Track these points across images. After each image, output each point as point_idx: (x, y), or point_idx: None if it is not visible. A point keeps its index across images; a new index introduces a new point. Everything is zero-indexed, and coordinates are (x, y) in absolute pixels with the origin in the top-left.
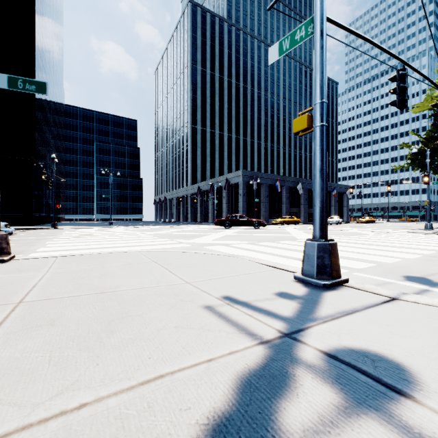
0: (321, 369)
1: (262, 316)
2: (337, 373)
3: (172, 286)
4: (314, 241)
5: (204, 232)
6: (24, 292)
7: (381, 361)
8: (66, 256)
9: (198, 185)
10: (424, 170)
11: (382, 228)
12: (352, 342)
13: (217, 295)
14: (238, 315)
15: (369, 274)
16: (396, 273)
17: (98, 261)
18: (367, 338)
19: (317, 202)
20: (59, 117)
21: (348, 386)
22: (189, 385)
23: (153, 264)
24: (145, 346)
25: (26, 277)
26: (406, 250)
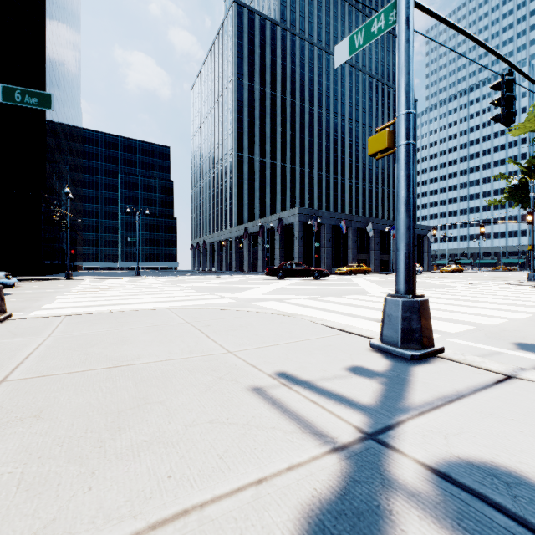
0: (432, 501)
1: (332, 404)
2: (458, 508)
3: (210, 357)
4: (398, 298)
5: (252, 284)
6: (12, 366)
7: (521, 486)
8: (76, 316)
9: (244, 225)
10: (526, 206)
11: (474, 279)
12: (468, 449)
13: (269, 370)
14: (299, 403)
15: (468, 341)
16: (504, 339)
17: (117, 322)
18: (488, 442)
19: (402, 246)
20: (76, 143)
21: (480, 534)
22: (228, 531)
23: (186, 326)
24: (164, 455)
25: (20, 344)
26: (509, 307)
